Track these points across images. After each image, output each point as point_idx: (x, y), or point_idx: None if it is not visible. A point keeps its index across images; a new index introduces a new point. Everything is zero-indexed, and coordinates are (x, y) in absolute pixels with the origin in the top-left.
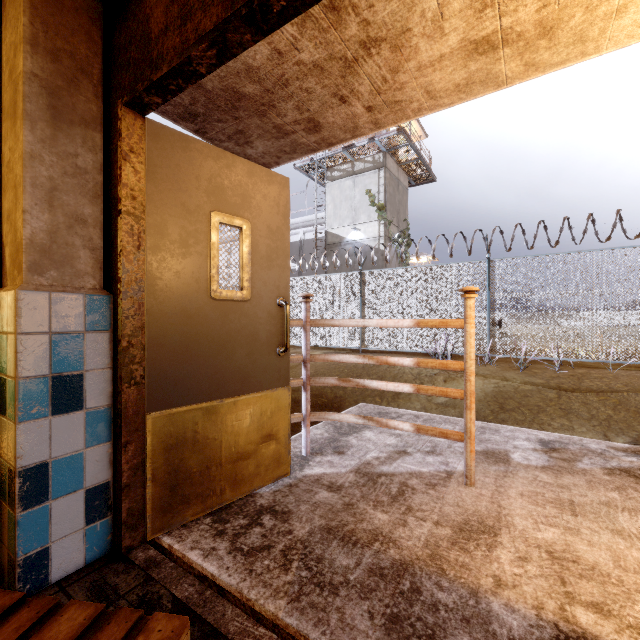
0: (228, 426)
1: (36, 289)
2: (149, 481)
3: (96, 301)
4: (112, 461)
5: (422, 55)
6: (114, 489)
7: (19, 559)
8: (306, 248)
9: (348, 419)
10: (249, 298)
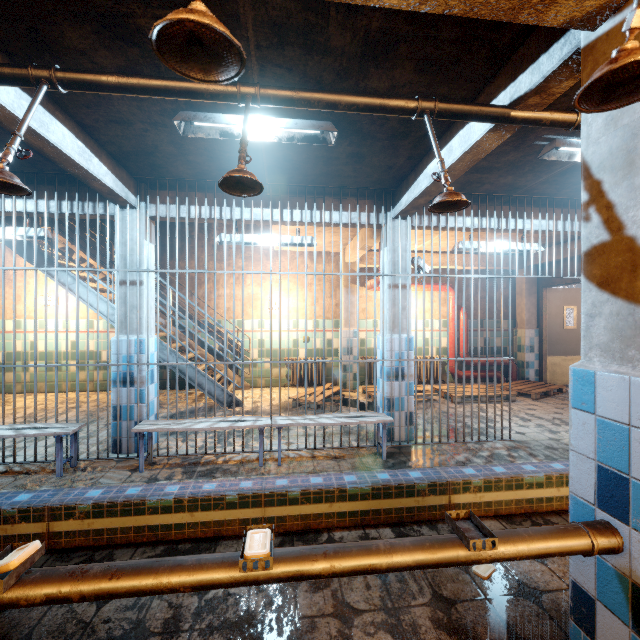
0: (569, 364)
1: (527, 329)
2: (548, 371)
3: (536, 330)
4: (539, 365)
5: None
6: (539, 371)
7: (525, 377)
8: None
9: None
10: (576, 328)
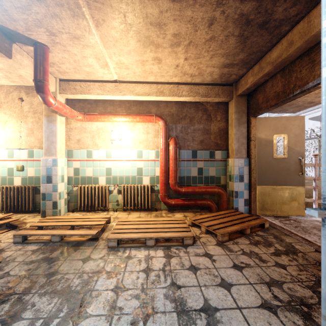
0: (279, 194)
1: (236, 158)
2: (257, 201)
3: (246, 160)
4: (249, 195)
5: None
6: (249, 201)
7: (234, 207)
8: None
9: None
10: (286, 157)
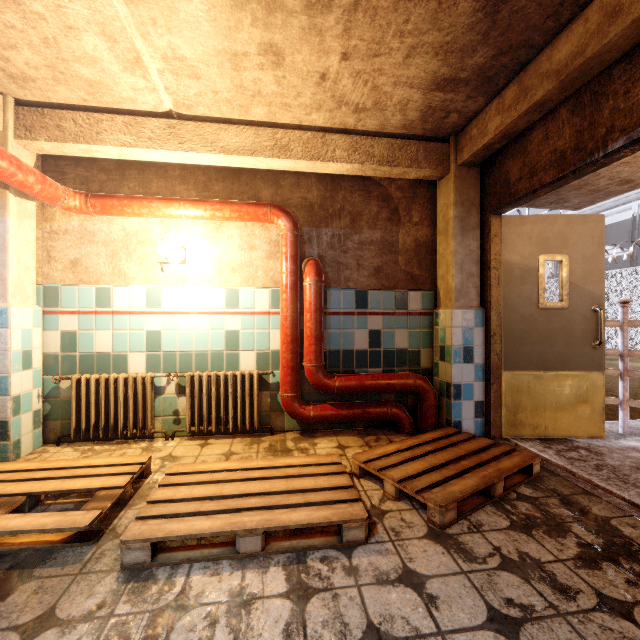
0: (550, 389)
1: (457, 308)
2: (503, 406)
3: (478, 312)
4: (484, 391)
5: None
6: (485, 406)
7: (452, 420)
8: None
9: None
10: (567, 307)
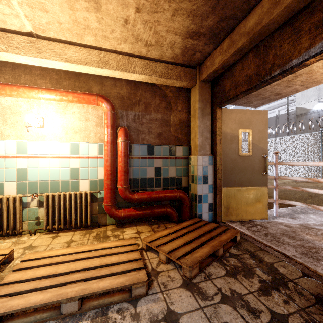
0: (244, 196)
1: (200, 155)
2: (222, 205)
3: (210, 157)
4: (213, 198)
5: (321, 71)
6: (214, 205)
7: (197, 214)
8: (280, 119)
9: (297, 204)
10: (251, 155)
